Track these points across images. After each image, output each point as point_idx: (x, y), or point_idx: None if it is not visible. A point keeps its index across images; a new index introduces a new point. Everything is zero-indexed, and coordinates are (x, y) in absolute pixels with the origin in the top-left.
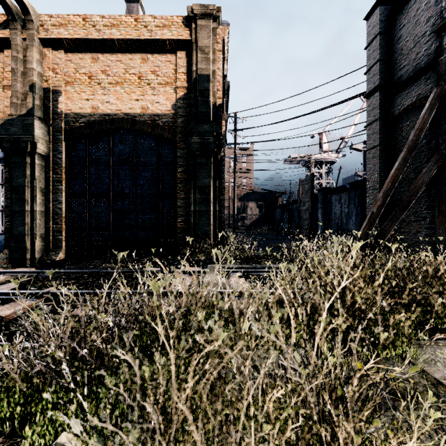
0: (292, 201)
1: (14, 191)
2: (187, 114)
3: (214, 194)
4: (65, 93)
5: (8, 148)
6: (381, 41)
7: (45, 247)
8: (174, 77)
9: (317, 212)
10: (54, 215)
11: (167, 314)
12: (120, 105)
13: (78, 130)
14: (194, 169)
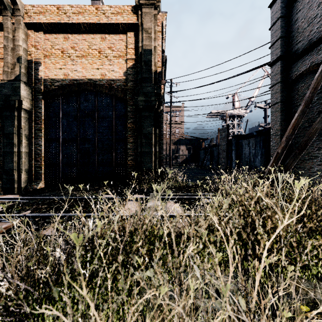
0: (212, 144)
1: (5, 137)
2: (135, 79)
3: (155, 139)
4: (44, 63)
5: (0, 104)
6: (282, 23)
7: (29, 178)
8: (125, 51)
9: (231, 153)
10: (36, 155)
11: (114, 239)
12: (85, 73)
13: (53, 91)
14: (140, 120)
